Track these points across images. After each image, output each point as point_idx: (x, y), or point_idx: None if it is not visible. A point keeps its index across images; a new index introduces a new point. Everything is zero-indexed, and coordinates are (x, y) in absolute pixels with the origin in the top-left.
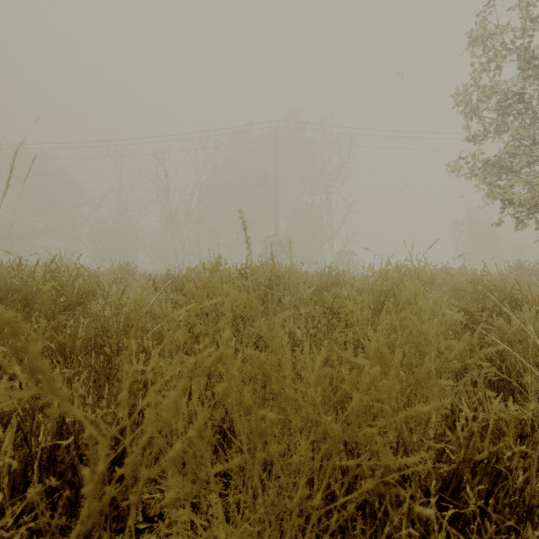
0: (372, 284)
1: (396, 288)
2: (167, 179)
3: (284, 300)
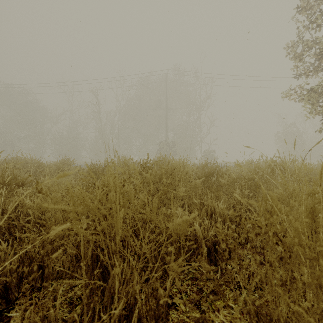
0: (246, 175)
1: (266, 178)
2: (99, 106)
3: (179, 190)
